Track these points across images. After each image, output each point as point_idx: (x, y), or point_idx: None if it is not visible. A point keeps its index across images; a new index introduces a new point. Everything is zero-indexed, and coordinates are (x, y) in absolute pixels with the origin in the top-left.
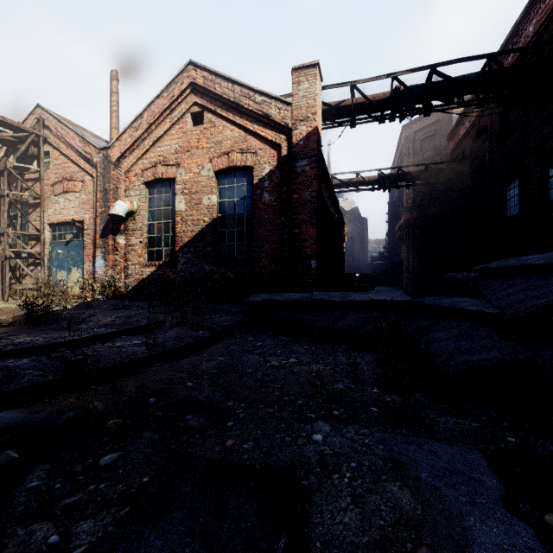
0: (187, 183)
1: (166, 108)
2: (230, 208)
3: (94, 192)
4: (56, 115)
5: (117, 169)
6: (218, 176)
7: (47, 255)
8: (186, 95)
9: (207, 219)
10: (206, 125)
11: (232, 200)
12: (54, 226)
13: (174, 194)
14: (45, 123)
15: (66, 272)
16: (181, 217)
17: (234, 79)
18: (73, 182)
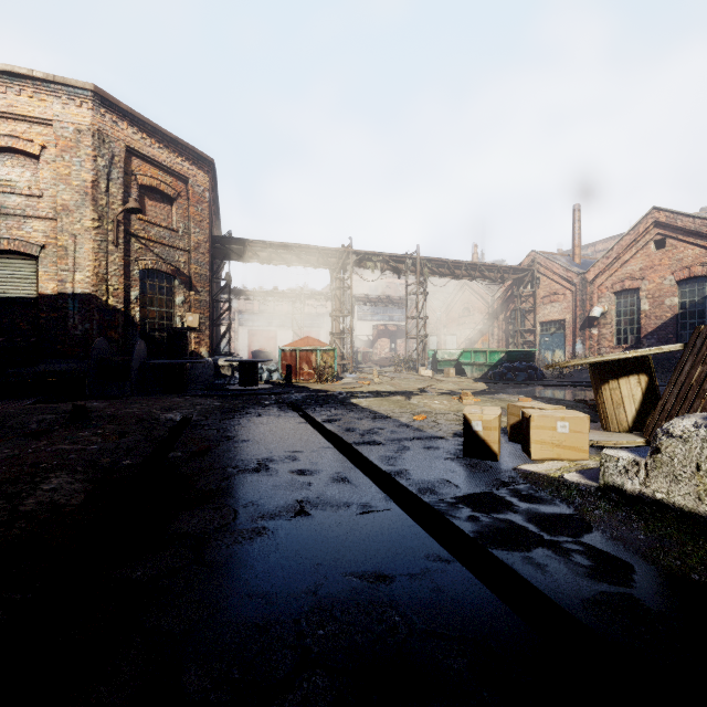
0: (650, 291)
1: (632, 241)
2: (690, 306)
3: (573, 301)
4: (541, 252)
5: (591, 285)
6: (679, 283)
7: (538, 342)
8: (649, 230)
9: (669, 315)
10: (667, 248)
11: (693, 300)
12: (541, 324)
13: (638, 298)
14: (537, 261)
15: (551, 352)
16: (644, 314)
17: (694, 216)
18: (557, 296)
